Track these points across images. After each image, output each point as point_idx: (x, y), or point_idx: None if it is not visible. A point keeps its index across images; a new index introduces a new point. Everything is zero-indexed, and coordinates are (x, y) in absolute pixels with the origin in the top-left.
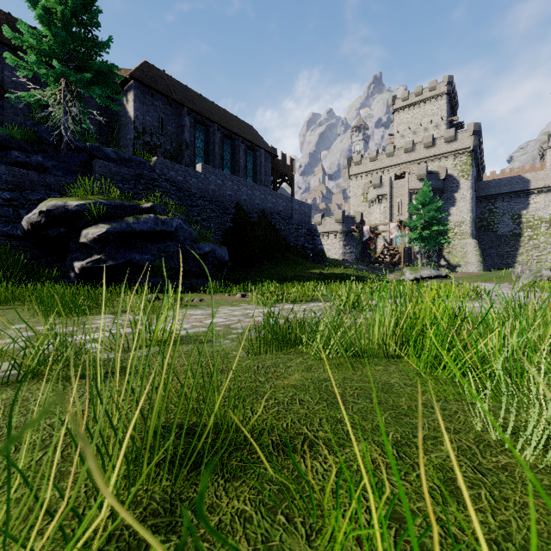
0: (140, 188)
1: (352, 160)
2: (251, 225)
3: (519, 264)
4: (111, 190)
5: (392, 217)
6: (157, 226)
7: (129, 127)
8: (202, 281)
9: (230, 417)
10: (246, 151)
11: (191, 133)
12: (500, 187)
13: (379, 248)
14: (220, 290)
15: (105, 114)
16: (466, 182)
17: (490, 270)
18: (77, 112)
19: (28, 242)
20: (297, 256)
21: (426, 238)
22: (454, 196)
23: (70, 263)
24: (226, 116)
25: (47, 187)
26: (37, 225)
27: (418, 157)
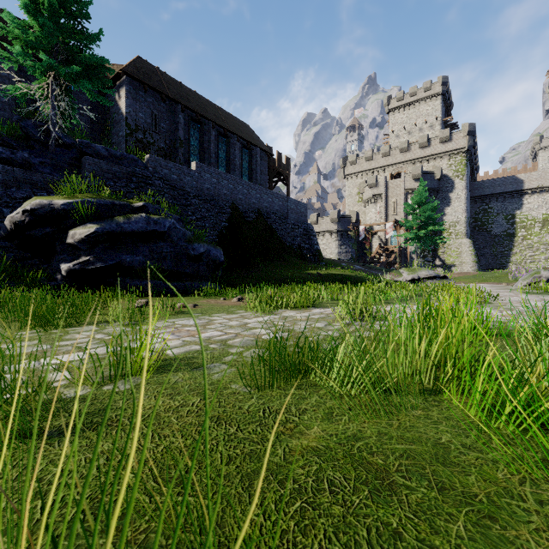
0: (132, 186)
1: (348, 160)
2: (247, 224)
3: (513, 264)
4: (101, 188)
5: (387, 217)
6: (149, 226)
7: (121, 124)
8: (197, 283)
9: (231, 526)
10: (242, 149)
11: (185, 131)
12: (494, 187)
13: (374, 248)
14: (215, 293)
15: (97, 111)
16: (461, 183)
17: (484, 270)
18: (65, 107)
19: (12, 242)
20: (293, 257)
21: (422, 237)
22: (449, 196)
23: (56, 264)
24: (222, 114)
25: (34, 184)
26: (21, 225)
27: (414, 157)
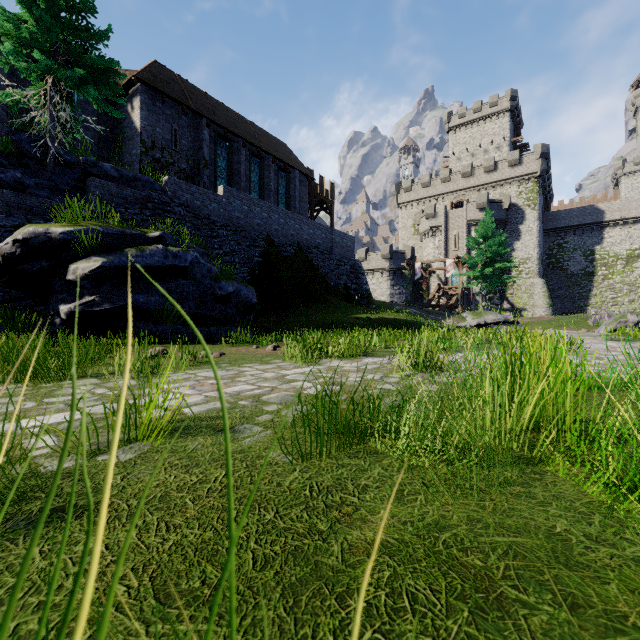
0: (147, 213)
1: (401, 186)
2: (284, 260)
3: (592, 308)
4: (108, 215)
5: (447, 252)
6: (167, 260)
7: (135, 140)
8: (224, 329)
9: None
10: (278, 172)
11: (211, 150)
12: (571, 218)
13: (432, 288)
14: (247, 340)
15: (105, 125)
16: (532, 213)
17: (559, 314)
18: (66, 117)
19: (0, 279)
20: (338, 298)
21: (488, 276)
22: (518, 229)
23: (54, 306)
24: (254, 130)
25: (28, 210)
26: (10, 258)
27: (478, 183)
